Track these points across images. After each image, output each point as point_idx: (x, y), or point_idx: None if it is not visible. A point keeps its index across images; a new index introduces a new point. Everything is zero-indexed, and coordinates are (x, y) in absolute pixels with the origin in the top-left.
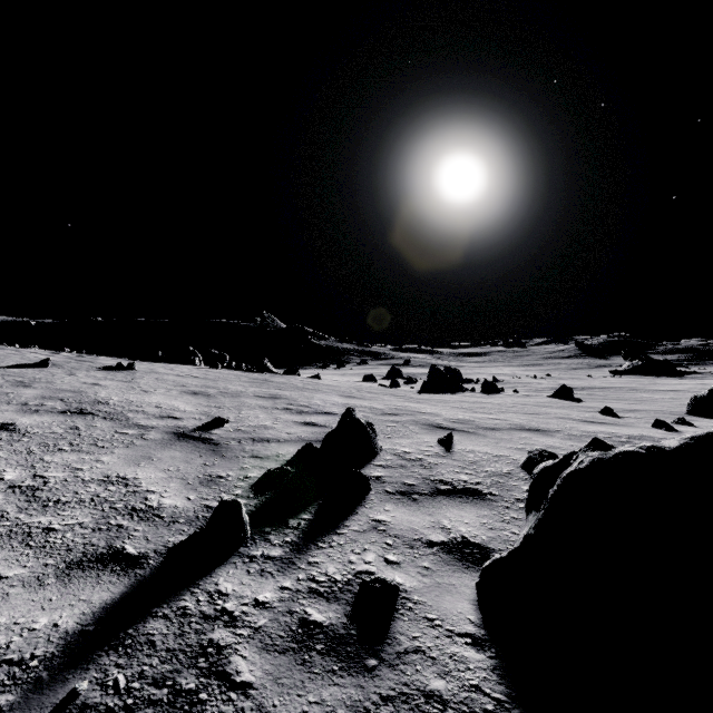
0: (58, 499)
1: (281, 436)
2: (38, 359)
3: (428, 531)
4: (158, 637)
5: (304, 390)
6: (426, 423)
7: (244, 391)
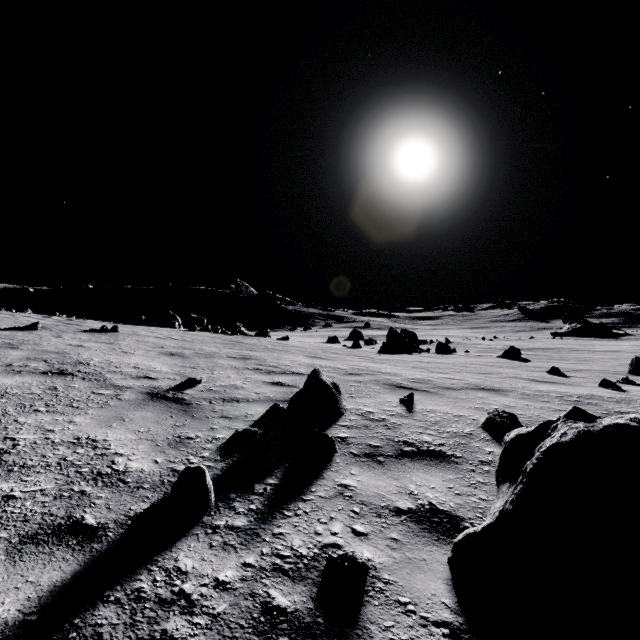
0: (24, 463)
1: (250, 396)
2: (29, 322)
3: (395, 498)
4: (106, 629)
5: (273, 351)
6: (387, 383)
7: (218, 352)
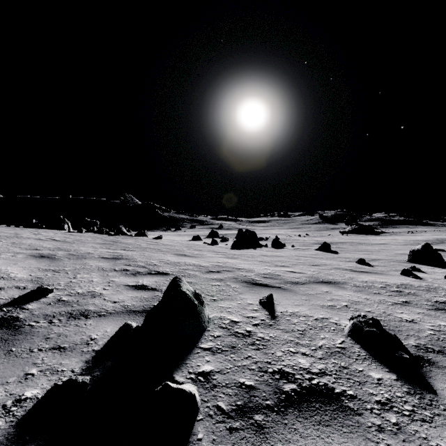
0: None
1: (105, 306)
2: None
3: None
4: None
5: (146, 250)
6: (244, 280)
7: (91, 253)
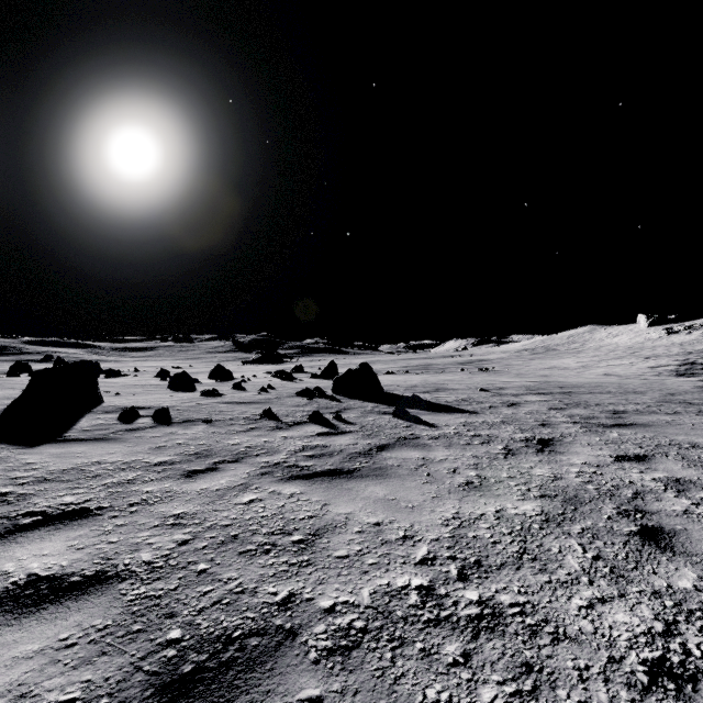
0: None
1: None
2: None
3: None
4: None
5: None
6: (21, 387)
7: None
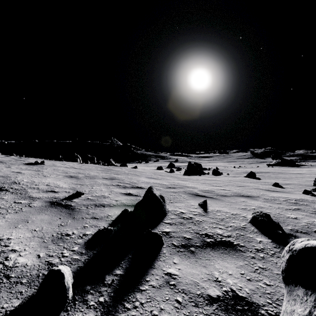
0: None
1: (112, 202)
2: None
3: (206, 285)
4: None
5: (128, 174)
6: (190, 193)
7: (97, 175)
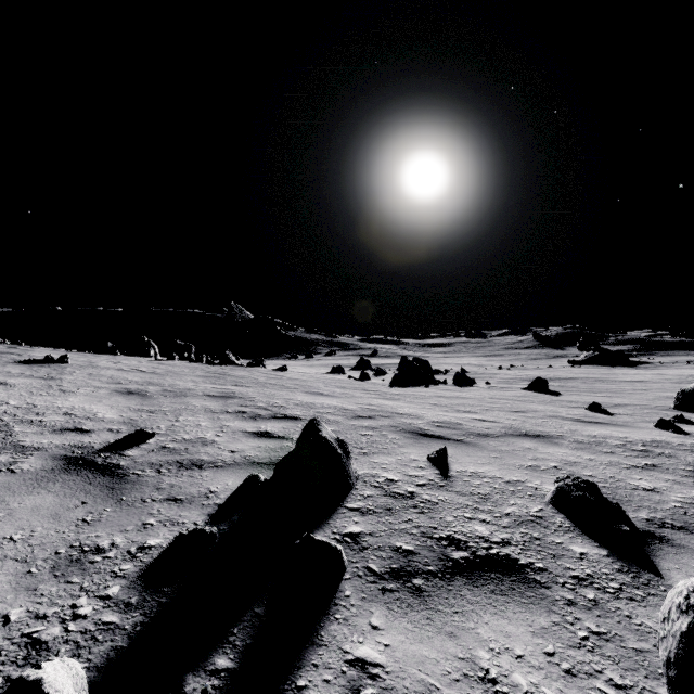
0: None
1: (221, 456)
2: None
3: None
4: None
5: (265, 386)
6: (407, 430)
7: (193, 389)
